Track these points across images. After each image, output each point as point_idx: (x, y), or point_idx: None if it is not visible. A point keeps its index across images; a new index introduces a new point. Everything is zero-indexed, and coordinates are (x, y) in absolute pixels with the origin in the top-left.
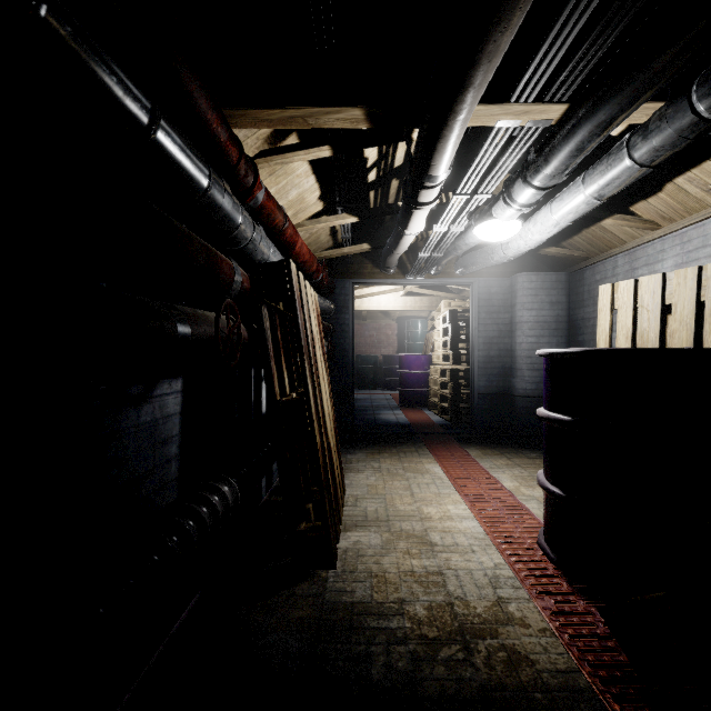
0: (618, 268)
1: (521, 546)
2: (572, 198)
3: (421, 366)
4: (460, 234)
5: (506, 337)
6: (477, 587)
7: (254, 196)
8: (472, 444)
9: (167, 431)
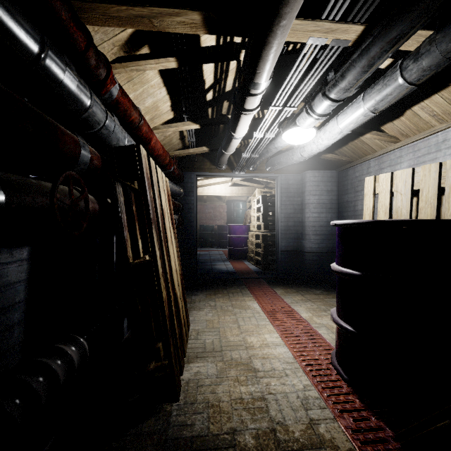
0: (370, 168)
1: (320, 367)
2: (354, 111)
3: (242, 232)
4: (271, 141)
5: (298, 213)
6: (292, 410)
7: (109, 89)
8: (278, 285)
9: (6, 299)
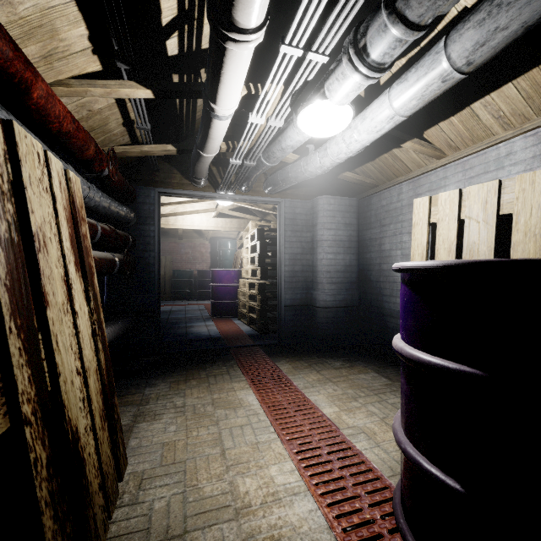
0: (403, 194)
1: None
2: (425, 71)
3: (231, 279)
4: (276, 137)
5: (308, 253)
6: None
7: None
8: (282, 357)
9: None
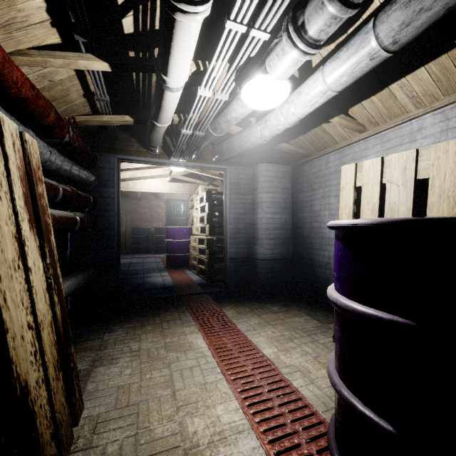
0: (330, 163)
1: None
2: (356, 50)
3: (183, 236)
4: (222, 110)
5: (249, 213)
6: None
7: None
8: (227, 303)
9: None
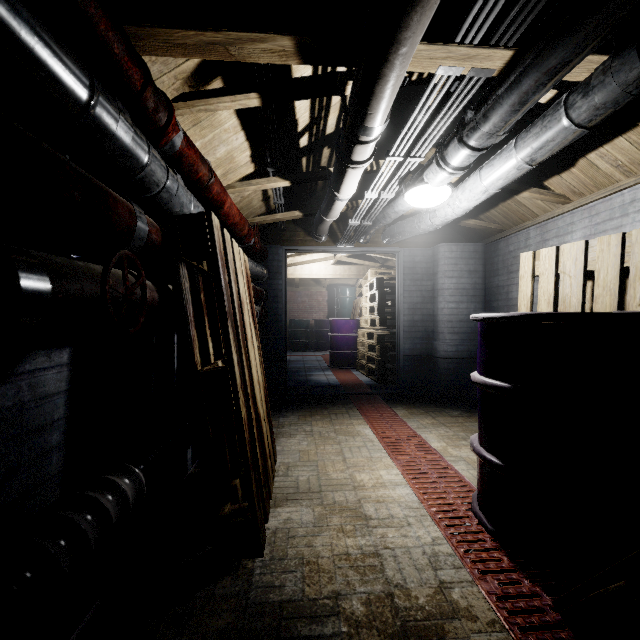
0: (530, 239)
1: (456, 514)
2: (503, 163)
3: (350, 329)
4: (389, 202)
5: (428, 302)
6: (416, 569)
7: (170, 139)
8: (399, 404)
9: (43, 416)
